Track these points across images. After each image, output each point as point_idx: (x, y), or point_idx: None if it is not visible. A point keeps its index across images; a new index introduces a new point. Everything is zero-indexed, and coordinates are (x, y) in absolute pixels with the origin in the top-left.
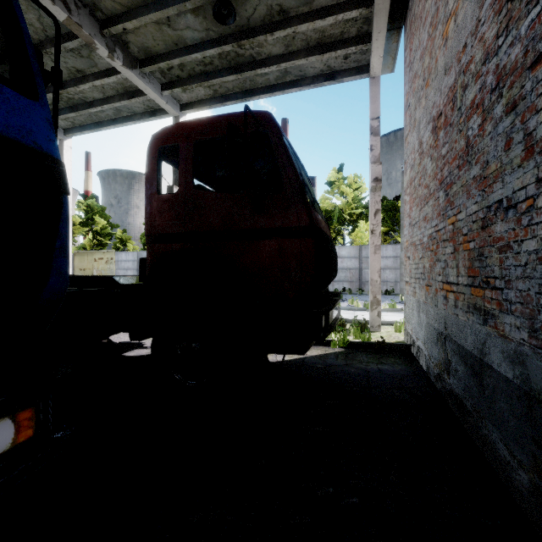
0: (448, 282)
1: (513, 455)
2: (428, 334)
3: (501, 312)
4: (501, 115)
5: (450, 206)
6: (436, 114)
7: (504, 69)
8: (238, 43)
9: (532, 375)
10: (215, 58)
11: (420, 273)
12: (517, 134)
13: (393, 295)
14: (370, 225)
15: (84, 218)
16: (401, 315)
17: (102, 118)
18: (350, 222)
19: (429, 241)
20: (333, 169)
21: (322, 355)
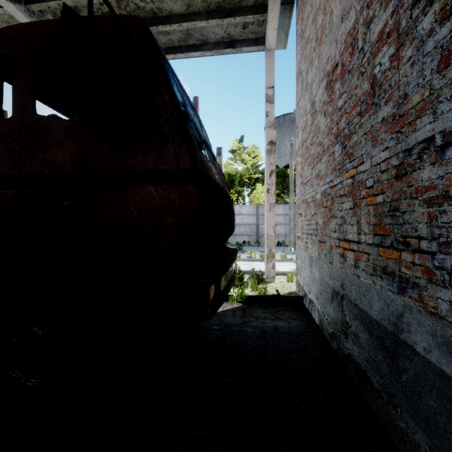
0: (346, 239)
1: None
2: (321, 289)
3: (432, 283)
4: (432, 27)
5: (348, 158)
6: (331, 68)
7: None
8: None
9: None
10: (113, 6)
11: (312, 229)
12: None
13: (283, 246)
14: (266, 185)
15: None
16: (291, 264)
17: None
18: (249, 185)
19: (323, 198)
20: (235, 140)
21: (219, 312)
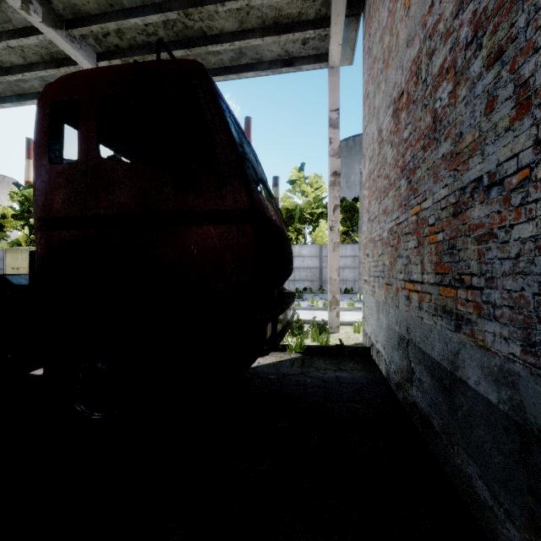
0: (411, 280)
1: (498, 501)
2: (388, 337)
3: (481, 318)
4: (481, 71)
5: (413, 194)
6: (397, 95)
7: (484, 13)
8: (184, 11)
9: (527, 403)
10: (159, 27)
11: (379, 271)
12: (505, 88)
13: (352, 293)
14: (329, 221)
15: (18, 211)
16: (360, 314)
17: (26, 90)
18: (311, 221)
19: (390, 236)
20: (294, 168)
21: (276, 362)
